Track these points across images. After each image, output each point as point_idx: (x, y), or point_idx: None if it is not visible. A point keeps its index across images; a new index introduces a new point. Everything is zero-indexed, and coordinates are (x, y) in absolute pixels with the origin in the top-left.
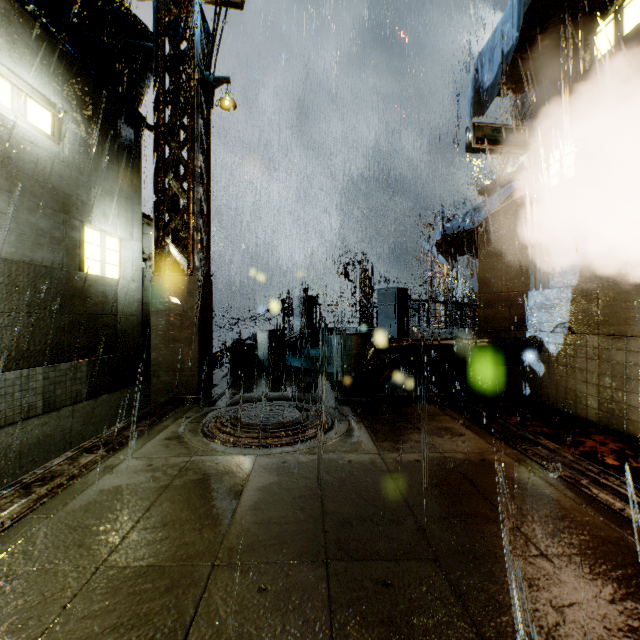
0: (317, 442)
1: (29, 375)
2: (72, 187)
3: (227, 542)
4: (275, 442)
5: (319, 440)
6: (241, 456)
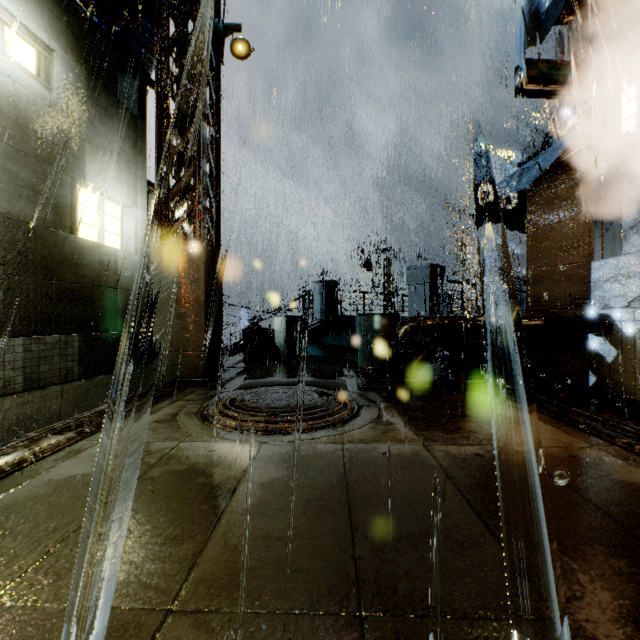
0: (340, 429)
1: (5, 345)
2: (61, 137)
3: (199, 569)
4: (287, 428)
5: (343, 427)
6: (242, 443)
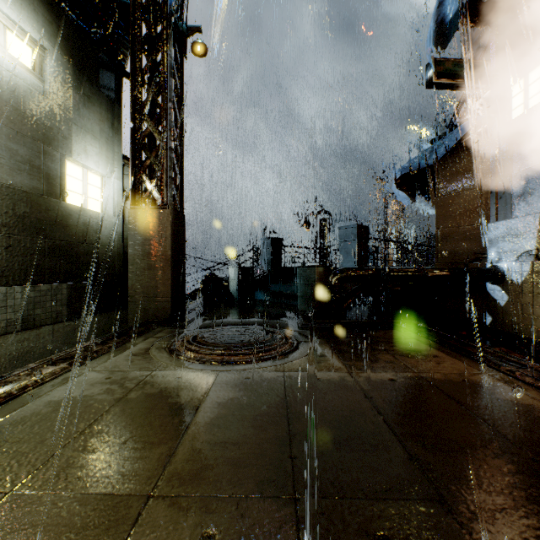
0: (282, 360)
1: (7, 293)
2: (52, 120)
3: (172, 466)
4: (239, 359)
5: (284, 358)
6: (203, 371)
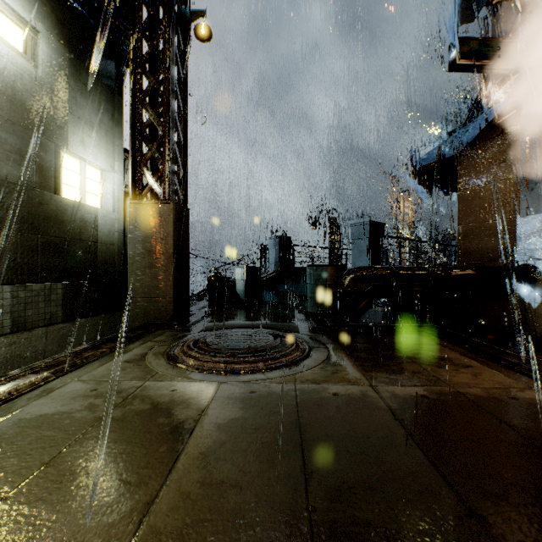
0: (293, 369)
1: None
2: (46, 109)
3: (150, 520)
4: (244, 368)
5: (295, 367)
6: (202, 383)
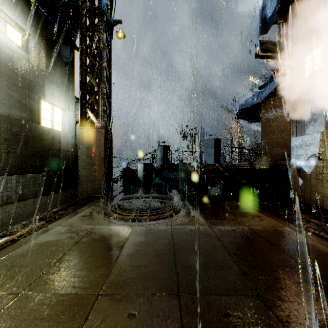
0: (170, 219)
1: (7, 179)
2: (33, 77)
3: (110, 278)
4: (145, 218)
5: (171, 218)
6: (124, 226)
